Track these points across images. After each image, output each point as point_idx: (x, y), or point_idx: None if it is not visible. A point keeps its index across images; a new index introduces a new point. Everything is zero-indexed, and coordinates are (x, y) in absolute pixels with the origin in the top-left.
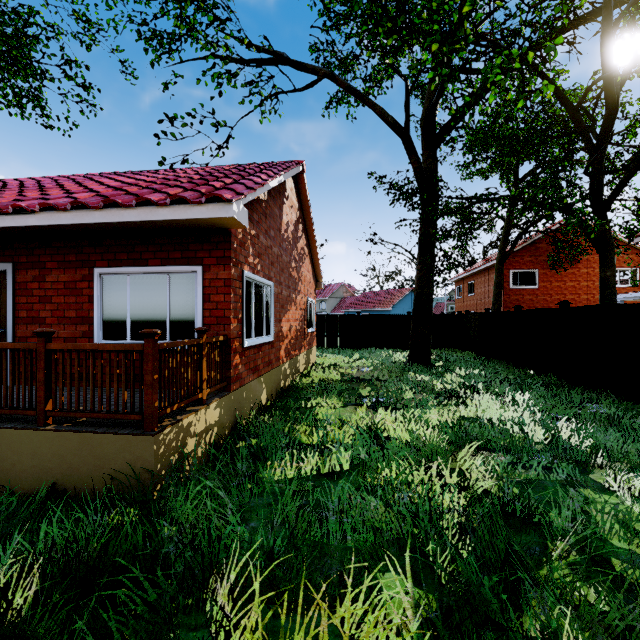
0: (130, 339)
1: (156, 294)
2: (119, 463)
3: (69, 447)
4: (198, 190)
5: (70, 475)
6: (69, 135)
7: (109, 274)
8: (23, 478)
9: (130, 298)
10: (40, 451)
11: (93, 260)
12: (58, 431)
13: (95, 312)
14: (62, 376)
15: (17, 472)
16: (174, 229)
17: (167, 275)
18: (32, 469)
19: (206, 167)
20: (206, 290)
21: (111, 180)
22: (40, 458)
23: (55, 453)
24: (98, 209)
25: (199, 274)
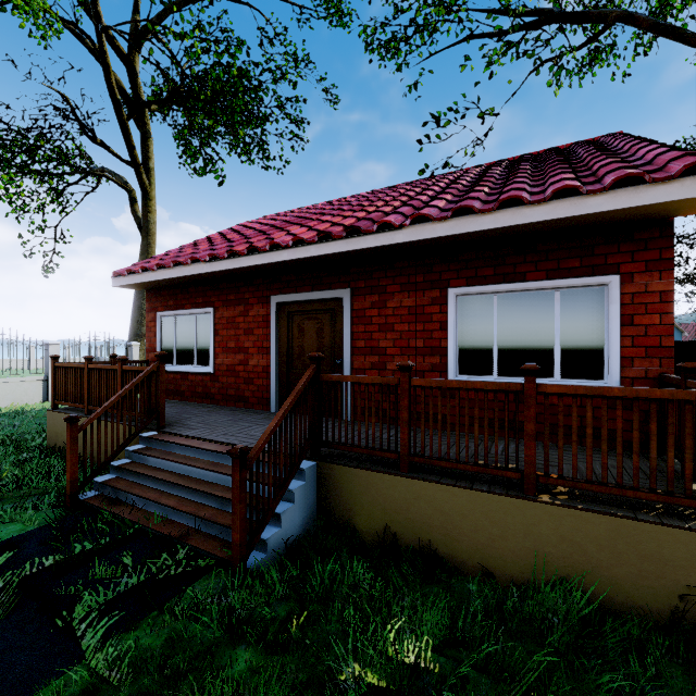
0: (496, 375)
1: (536, 317)
2: (695, 576)
3: (590, 534)
4: (631, 166)
5: (592, 574)
6: (282, 173)
7: (467, 295)
8: (508, 560)
9: (496, 323)
10: (537, 530)
11: (445, 279)
12: (569, 508)
13: (450, 341)
14: (562, 430)
15: (498, 550)
16: (574, 228)
17: (555, 291)
18: (523, 552)
19: (498, 162)
20: (625, 309)
21: (409, 192)
22: (537, 539)
23: (564, 537)
24: (488, 212)
25: (614, 287)
